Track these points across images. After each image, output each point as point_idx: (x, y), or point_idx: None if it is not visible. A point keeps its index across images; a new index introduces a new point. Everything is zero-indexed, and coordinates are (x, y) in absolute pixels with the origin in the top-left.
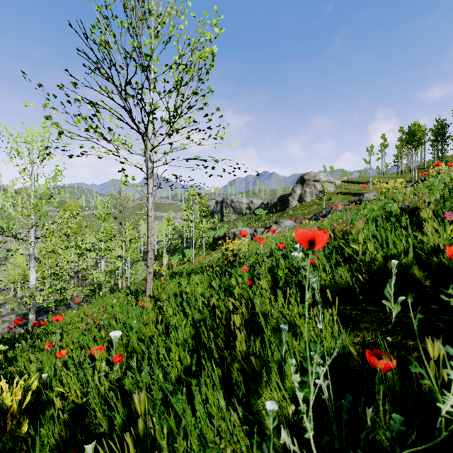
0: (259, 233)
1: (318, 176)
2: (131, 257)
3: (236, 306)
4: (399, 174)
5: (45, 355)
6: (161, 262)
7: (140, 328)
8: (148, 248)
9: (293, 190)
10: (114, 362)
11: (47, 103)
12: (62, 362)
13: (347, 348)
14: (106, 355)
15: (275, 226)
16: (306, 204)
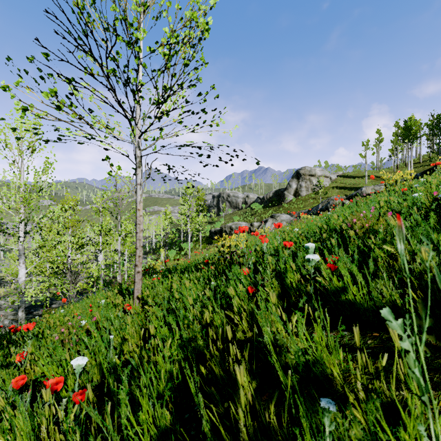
0: (255, 227)
1: (313, 171)
2: (128, 251)
3: (235, 321)
4: (394, 168)
5: (4, 377)
6: (158, 256)
7: (119, 343)
8: (136, 244)
9: (289, 185)
10: (74, 400)
11: (19, 81)
12: (23, 386)
13: (428, 430)
14: (71, 384)
15: (271, 220)
16: (301, 199)
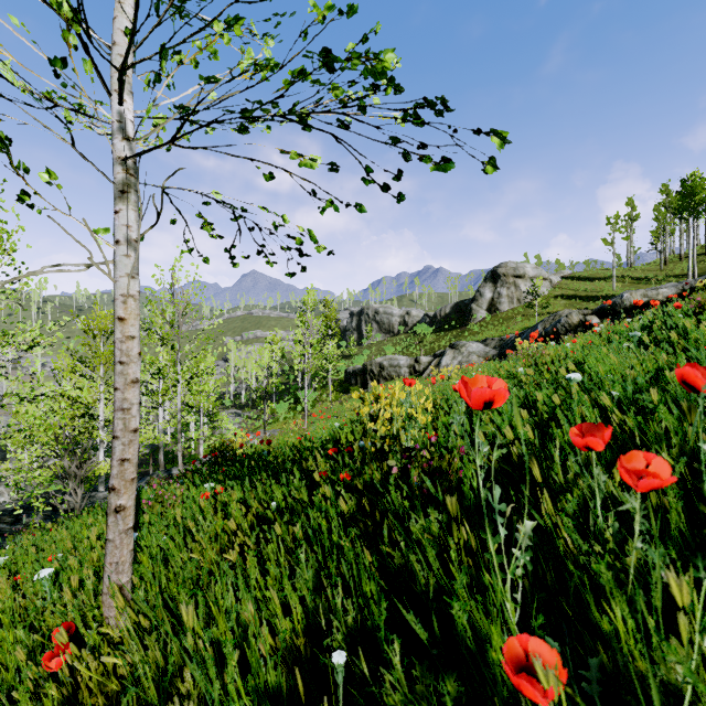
0: (423, 364)
1: (521, 268)
2: (204, 405)
3: None
4: (662, 264)
5: None
6: (260, 412)
7: None
8: (115, 424)
9: (479, 293)
10: None
11: None
12: None
13: None
14: None
15: (452, 353)
16: (501, 316)
